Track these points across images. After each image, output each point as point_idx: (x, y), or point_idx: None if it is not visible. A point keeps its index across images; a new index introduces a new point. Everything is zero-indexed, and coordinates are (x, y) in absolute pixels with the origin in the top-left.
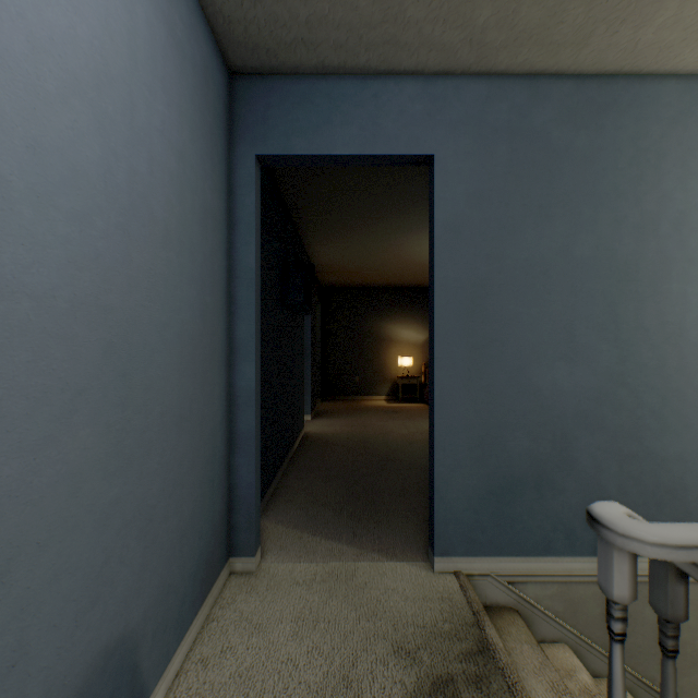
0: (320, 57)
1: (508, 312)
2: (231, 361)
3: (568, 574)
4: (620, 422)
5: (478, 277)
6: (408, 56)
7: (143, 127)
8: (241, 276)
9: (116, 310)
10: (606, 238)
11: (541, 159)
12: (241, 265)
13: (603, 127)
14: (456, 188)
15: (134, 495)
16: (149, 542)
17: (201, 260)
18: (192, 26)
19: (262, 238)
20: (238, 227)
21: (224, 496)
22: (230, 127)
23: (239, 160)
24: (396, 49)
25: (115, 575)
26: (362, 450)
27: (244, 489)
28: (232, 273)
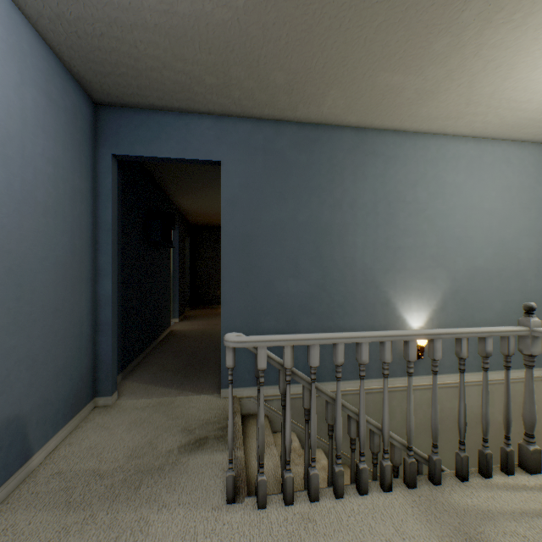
0: (150, 102)
1: (263, 251)
2: (96, 278)
3: (295, 393)
4: (322, 310)
5: (246, 231)
6: (203, 106)
7: (30, 155)
8: (103, 227)
9: (14, 252)
10: (316, 211)
11: (281, 167)
12: (103, 220)
13: (314, 151)
14: (234, 180)
15: (25, 346)
16: (35, 373)
17: (71, 220)
18: (65, 88)
19: (125, 199)
20: (100, 197)
21: (90, 360)
22: (95, 136)
23: (101, 157)
24: (194, 103)
25: (13, 384)
26: (207, 339)
27: (105, 355)
28: (97, 225)
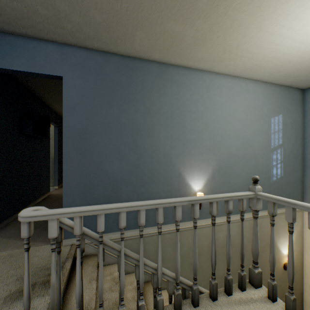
0: (0, 25)
1: (95, 141)
2: None
3: (118, 238)
4: (137, 181)
5: (82, 127)
6: (45, 34)
7: None
8: None
9: None
10: (133, 115)
11: (108, 84)
12: None
13: (132, 75)
14: (73, 91)
15: None
16: None
17: None
18: None
19: None
20: None
21: None
22: None
23: None
24: (38, 30)
25: None
26: None
27: None
28: None
